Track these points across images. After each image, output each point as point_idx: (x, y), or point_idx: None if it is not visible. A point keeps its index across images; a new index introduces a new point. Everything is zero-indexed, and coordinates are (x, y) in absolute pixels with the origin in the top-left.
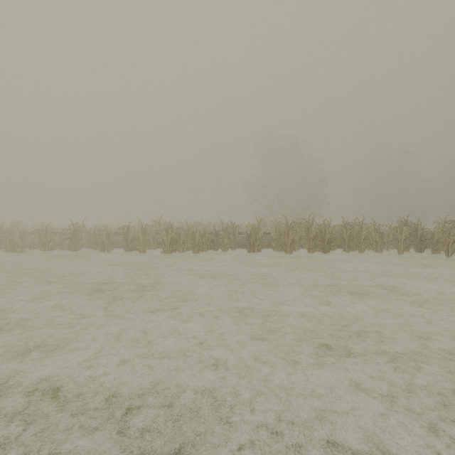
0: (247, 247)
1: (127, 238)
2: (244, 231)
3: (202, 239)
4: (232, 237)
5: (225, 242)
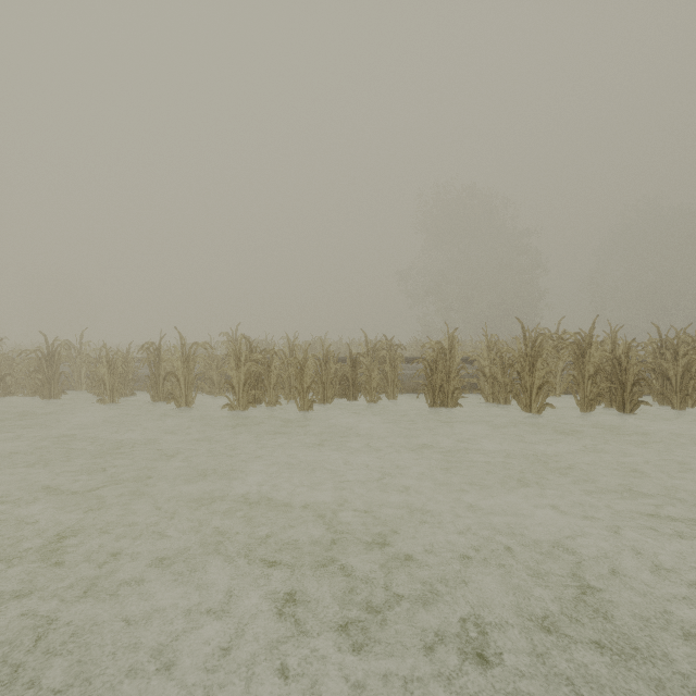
0: (425, 393)
1: (155, 372)
2: (406, 355)
3: (320, 374)
4: (390, 370)
5: (374, 381)
